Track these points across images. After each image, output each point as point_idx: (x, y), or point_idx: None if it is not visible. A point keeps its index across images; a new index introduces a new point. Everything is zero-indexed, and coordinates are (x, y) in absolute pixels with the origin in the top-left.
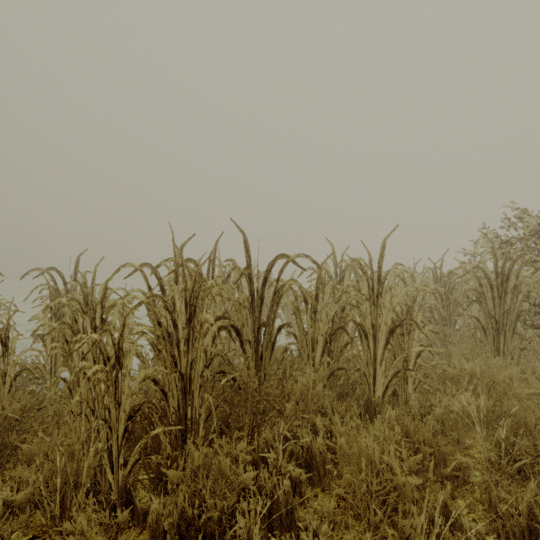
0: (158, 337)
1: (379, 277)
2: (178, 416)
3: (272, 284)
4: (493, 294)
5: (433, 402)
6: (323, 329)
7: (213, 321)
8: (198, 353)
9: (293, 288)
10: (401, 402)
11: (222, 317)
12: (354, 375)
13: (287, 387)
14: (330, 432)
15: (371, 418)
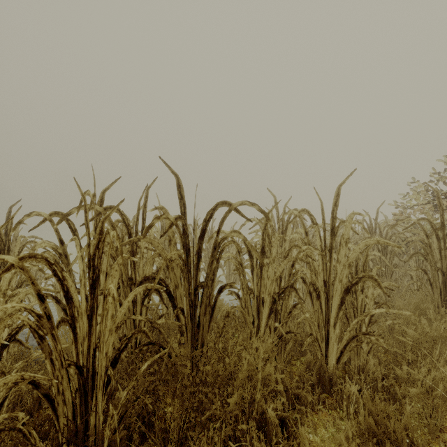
0: (38, 317)
1: (332, 228)
2: (72, 430)
3: (211, 237)
4: (440, 246)
5: (398, 373)
6: (270, 287)
7: (116, 297)
8: (102, 338)
9: (236, 242)
10: (353, 366)
11: (150, 277)
12: (306, 342)
13: (229, 369)
14: (282, 419)
15: (324, 389)
